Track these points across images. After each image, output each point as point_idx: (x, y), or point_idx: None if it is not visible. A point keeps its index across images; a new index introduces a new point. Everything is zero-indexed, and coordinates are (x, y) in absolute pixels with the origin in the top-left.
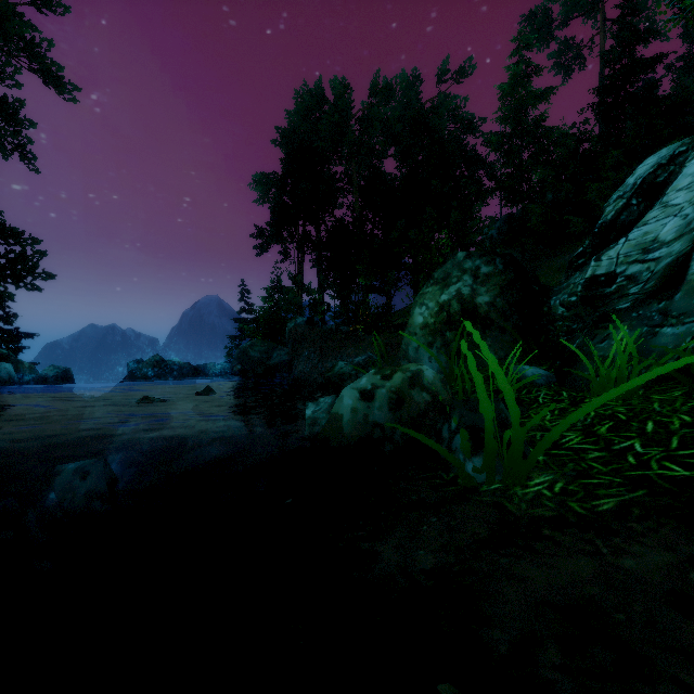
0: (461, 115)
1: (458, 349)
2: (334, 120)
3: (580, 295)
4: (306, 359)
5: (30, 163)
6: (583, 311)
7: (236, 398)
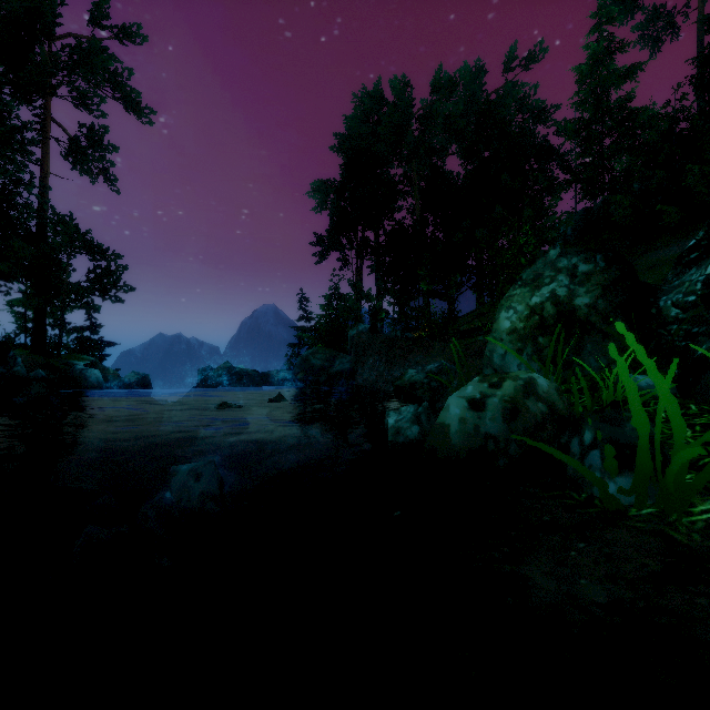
0: (530, 104)
1: (552, 356)
2: (394, 121)
3: (701, 294)
4: (371, 367)
5: (113, 184)
6: (706, 312)
7: (307, 405)
